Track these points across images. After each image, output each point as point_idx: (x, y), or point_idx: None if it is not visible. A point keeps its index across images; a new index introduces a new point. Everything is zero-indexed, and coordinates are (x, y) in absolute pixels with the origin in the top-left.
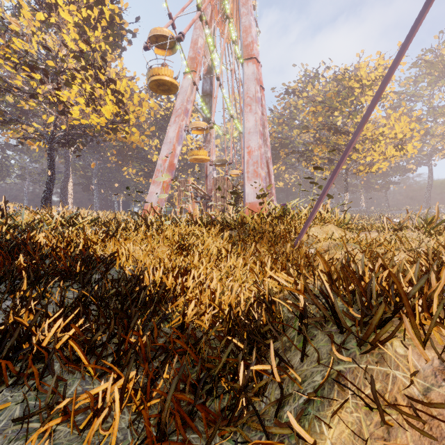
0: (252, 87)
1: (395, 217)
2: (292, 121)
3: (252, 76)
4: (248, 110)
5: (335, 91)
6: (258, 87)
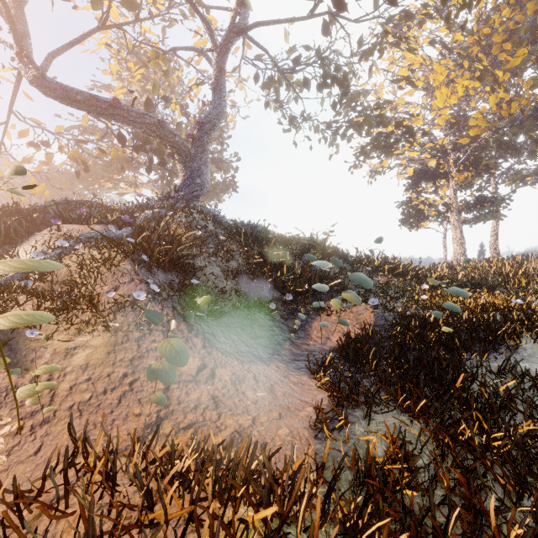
0: None
1: None
2: None
3: None
4: None
5: None
6: None
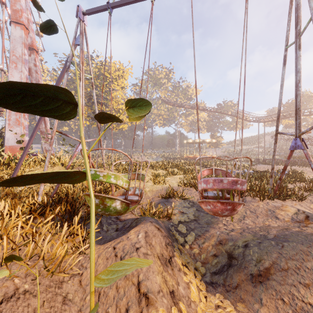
0: (19, 49)
1: (134, 155)
2: (72, 84)
3: (20, 39)
4: (13, 66)
5: (96, 74)
6: (26, 50)
